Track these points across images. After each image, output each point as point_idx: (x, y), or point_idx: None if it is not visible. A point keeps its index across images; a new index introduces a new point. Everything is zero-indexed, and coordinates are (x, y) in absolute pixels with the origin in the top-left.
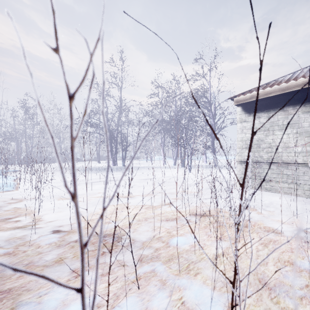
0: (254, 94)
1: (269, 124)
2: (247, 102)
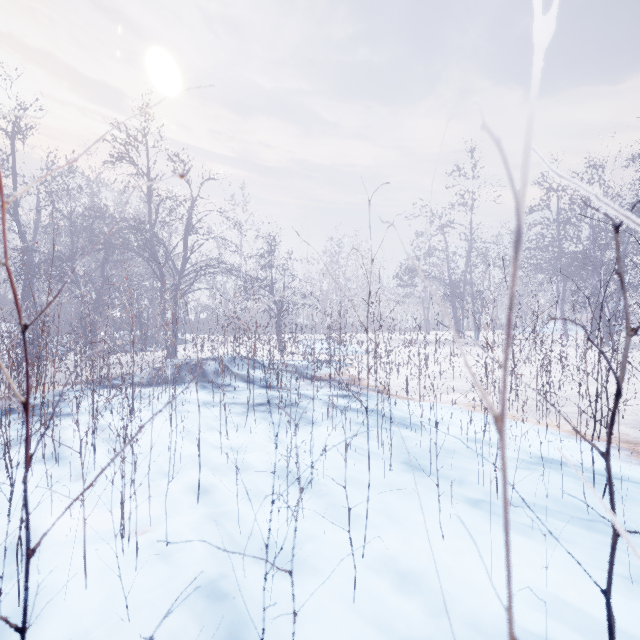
0: None
1: None
2: None
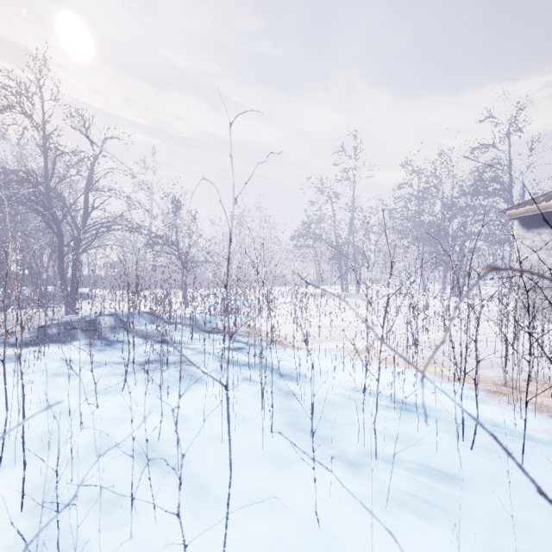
0: (529, 207)
1: (551, 242)
2: (522, 216)
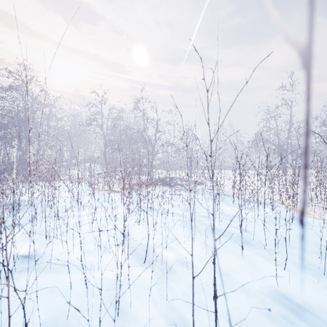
0: None
1: None
2: None
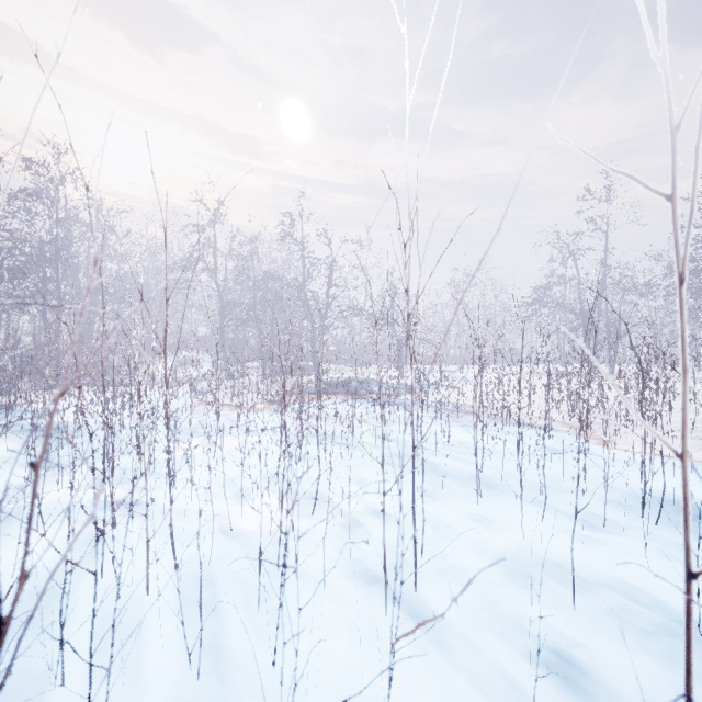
0: None
1: None
2: None
